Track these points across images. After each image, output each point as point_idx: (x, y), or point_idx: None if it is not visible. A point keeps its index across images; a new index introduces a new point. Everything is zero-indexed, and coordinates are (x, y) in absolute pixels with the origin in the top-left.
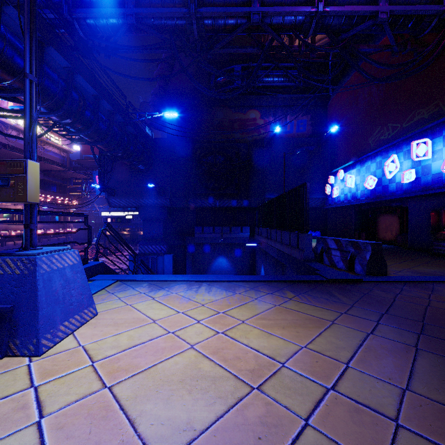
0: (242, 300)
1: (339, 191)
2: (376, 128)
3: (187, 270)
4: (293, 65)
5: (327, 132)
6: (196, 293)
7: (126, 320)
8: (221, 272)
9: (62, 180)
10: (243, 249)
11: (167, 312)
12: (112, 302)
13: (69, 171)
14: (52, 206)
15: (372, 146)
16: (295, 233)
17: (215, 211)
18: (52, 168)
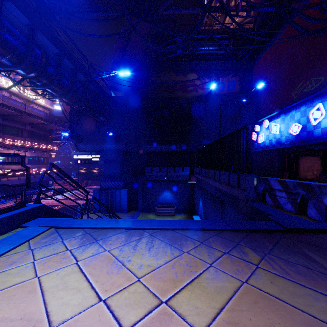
0: (192, 267)
1: (264, 137)
2: (299, 82)
3: (139, 201)
4: (225, 36)
5: (254, 89)
6: (133, 252)
7: (6, 326)
8: (166, 203)
9: (45, 131)
10: (184, 185)
11: (83, 299)
12: (19, 269)
13: (50, 124)
14: (37, 151)
15: (295, 98)
16: (235, 173)
17: (162, 154)
18: (37, 122)
